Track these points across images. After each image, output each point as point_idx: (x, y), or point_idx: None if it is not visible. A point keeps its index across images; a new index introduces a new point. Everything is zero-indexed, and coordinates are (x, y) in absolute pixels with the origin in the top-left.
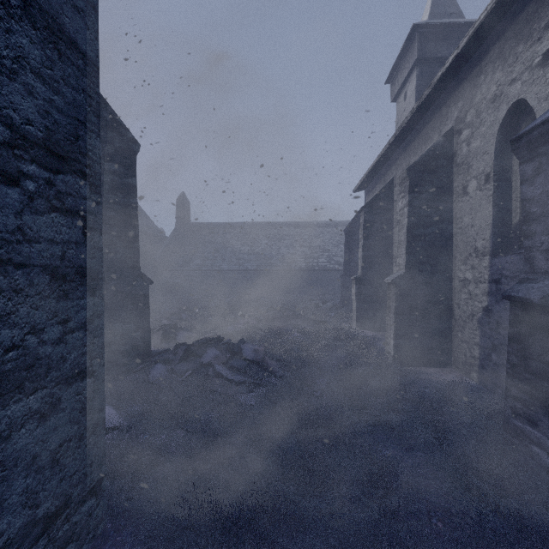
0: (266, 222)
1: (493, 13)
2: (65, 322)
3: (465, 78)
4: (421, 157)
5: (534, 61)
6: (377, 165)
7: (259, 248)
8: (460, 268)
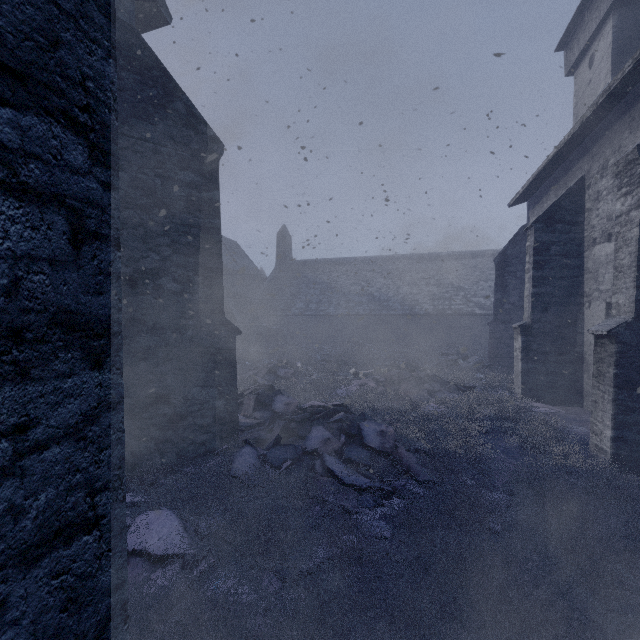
0: (381, 256)
1: None
2: (20, 431)
3: None
4: None
5: None
6: (554, 160)
7: (373, 288)
8: None
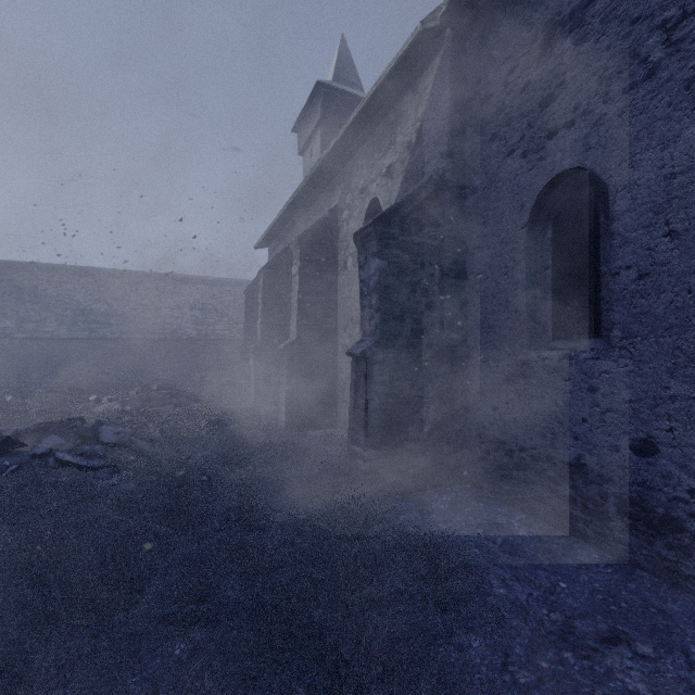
0: (137, 271)
1: (359, 119)
2: None
3: (346, 163)
4: (311, 227)
5: (383, 171)
6: (279, 223)
7: (125, 307)
8: (342, 335)
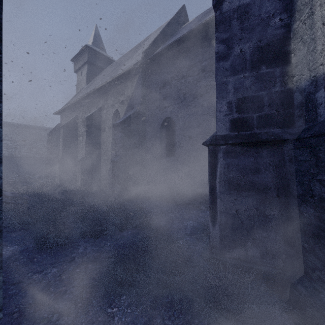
0: None
1: (111, 81)
2: None
3: (105, 93)
4: (91, 114)
5: (120, 101)
6: (69, 106)
7: None
8: (103, 155)
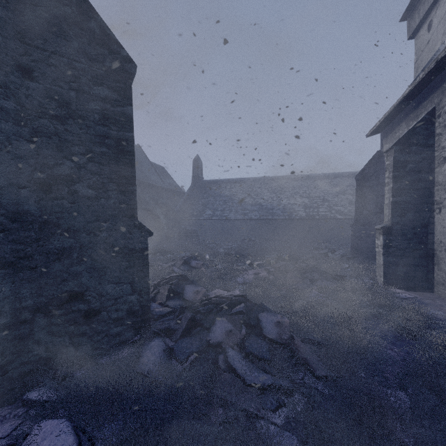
0: (267, 177)
1: None
2: None
3: None
4: None
5: None
6: (408, 96)
7: (261, 199)
8: None
